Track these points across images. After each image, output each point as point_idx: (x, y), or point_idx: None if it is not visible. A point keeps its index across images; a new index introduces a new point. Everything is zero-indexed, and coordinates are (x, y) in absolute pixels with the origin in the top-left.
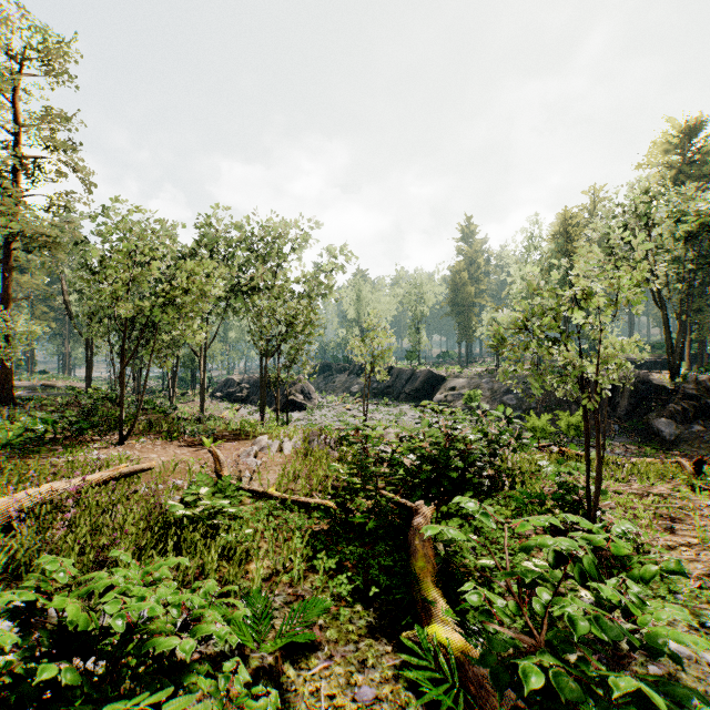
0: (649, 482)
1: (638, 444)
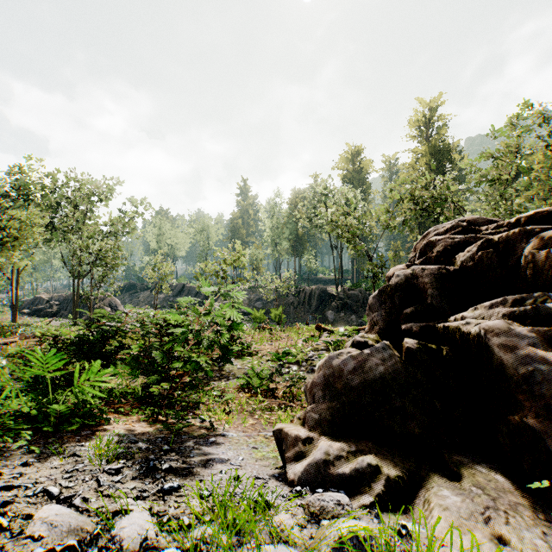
0: (284, 333)
1: None
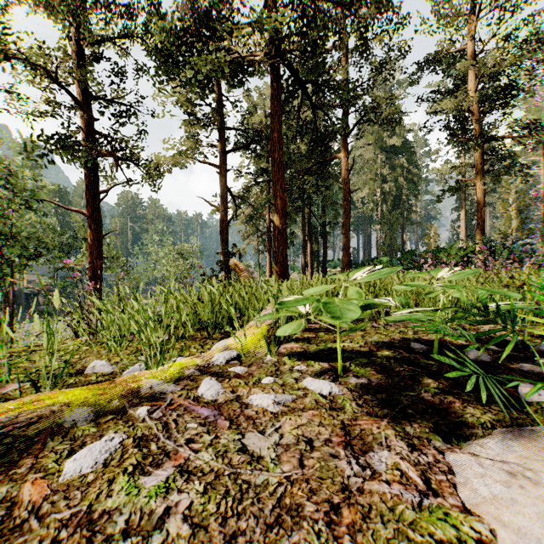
0: None
1: (50, 317)
